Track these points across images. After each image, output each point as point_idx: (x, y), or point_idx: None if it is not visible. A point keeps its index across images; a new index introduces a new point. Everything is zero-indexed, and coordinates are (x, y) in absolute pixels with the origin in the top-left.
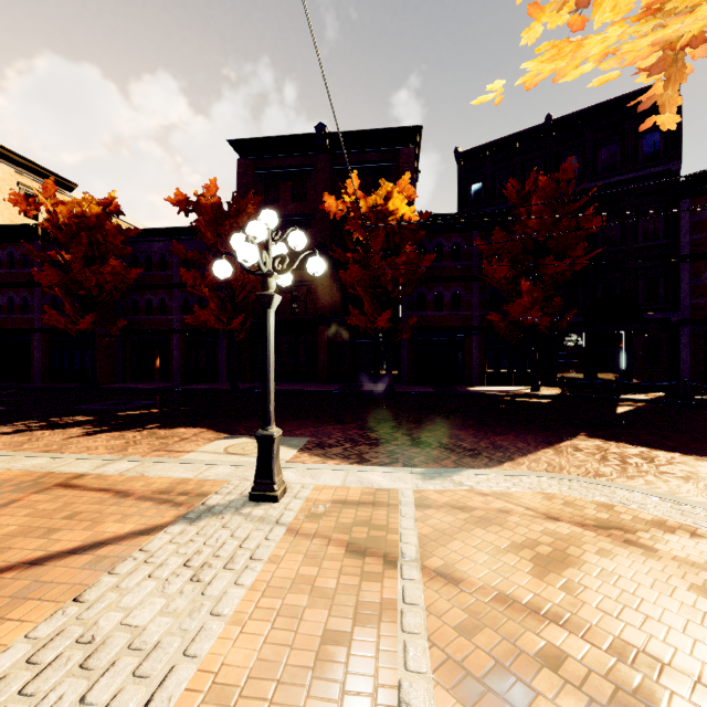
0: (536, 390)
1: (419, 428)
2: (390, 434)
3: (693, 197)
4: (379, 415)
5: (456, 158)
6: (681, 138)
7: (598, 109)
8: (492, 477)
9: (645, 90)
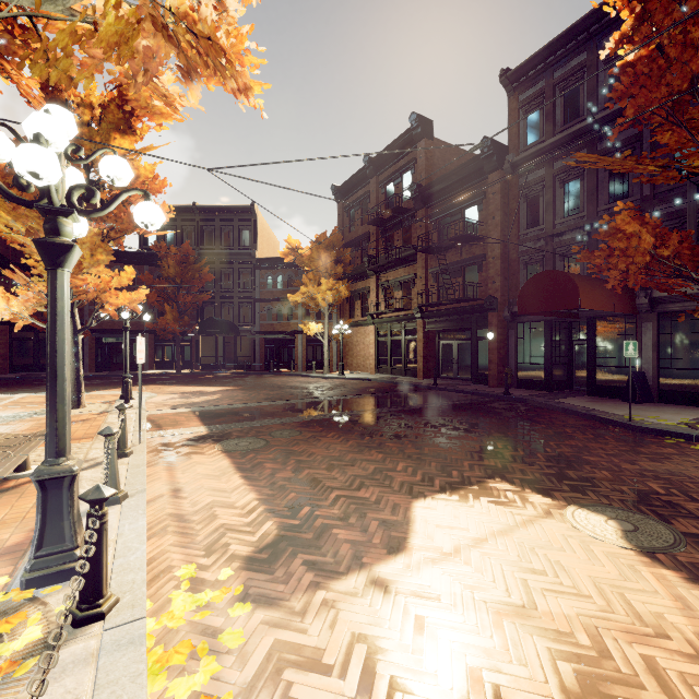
0: (179, 370)
1: None
2: (38, 390)
3: (261, 269)
4: (40, 385)
5: None
6: (257, 238)
7: (220, 209)
8: None
9: (241, 208)
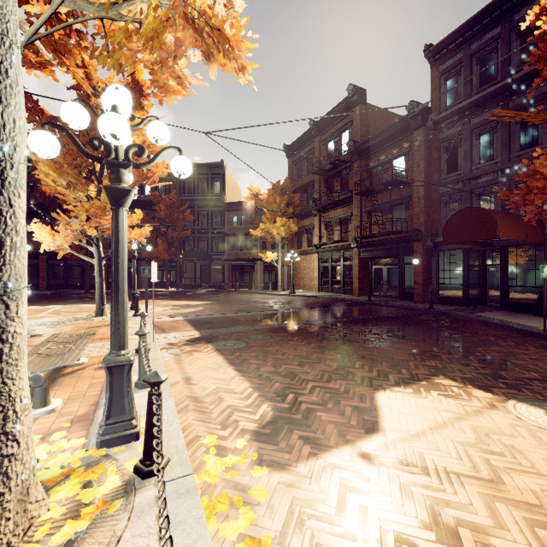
0: (168, 289)
1: (86, 301)
2: (69, 303)
3: (228, 211)
4: (70, 299)
5: None
6: (225, 187)
7: (198, 166)
8: (93, 305)
9: (213, 164)
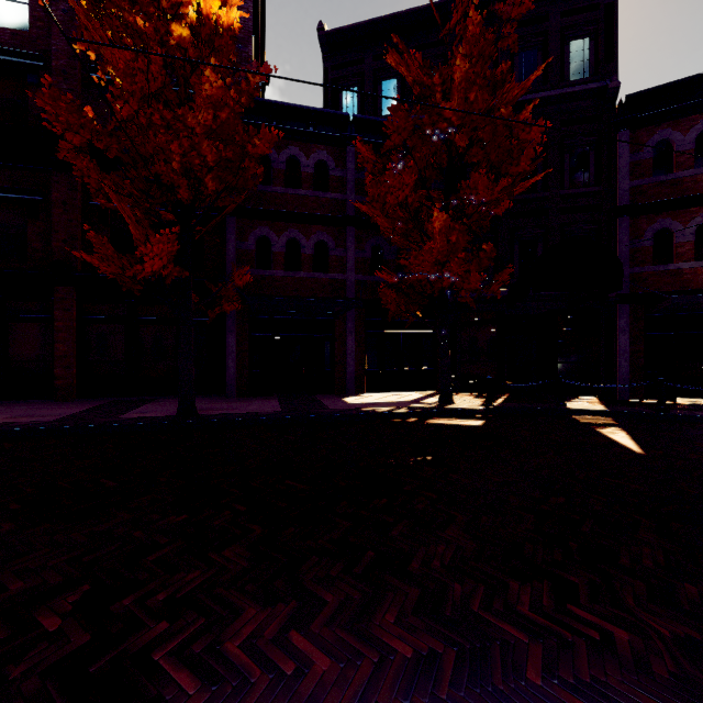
0: (448, 400)
1: None
2: None
3: (632, 128)
4: None
5: (321, 40)
6: (616, 48)
7: None
8: None
9: None
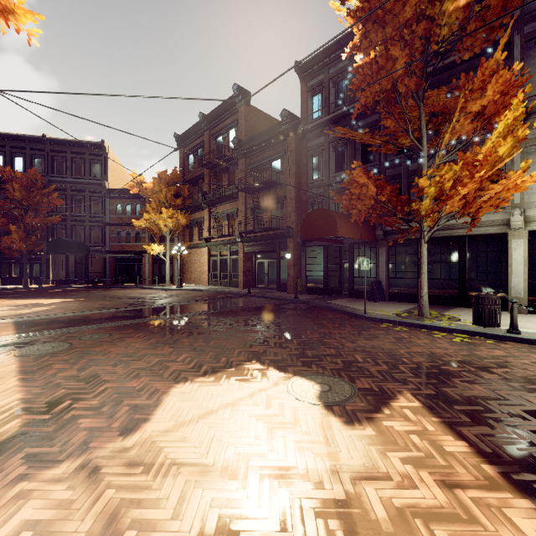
0: (26, 286)
1: None
2: None
3: (111, 198)
4: None
5: None
6: (107, 171)
7: (71, 143)
8: None
9: (91, 143)
